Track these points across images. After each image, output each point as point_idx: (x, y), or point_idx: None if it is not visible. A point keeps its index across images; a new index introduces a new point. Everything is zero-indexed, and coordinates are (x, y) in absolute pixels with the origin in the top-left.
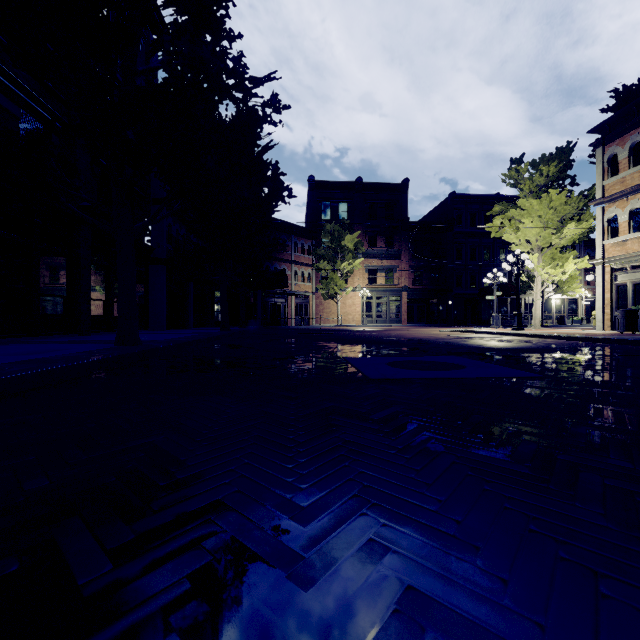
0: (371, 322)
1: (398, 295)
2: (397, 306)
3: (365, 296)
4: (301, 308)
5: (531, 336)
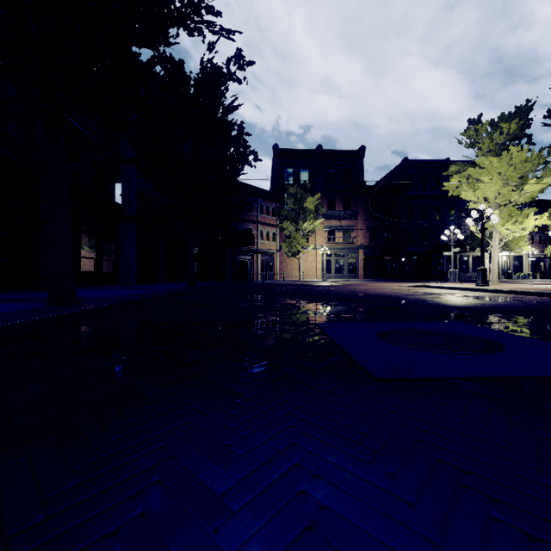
0: (330, 277)
1: (355, 253)
2: (354, 263)
3: (325, 253)
4: (266, 264)
5: (503, 292)
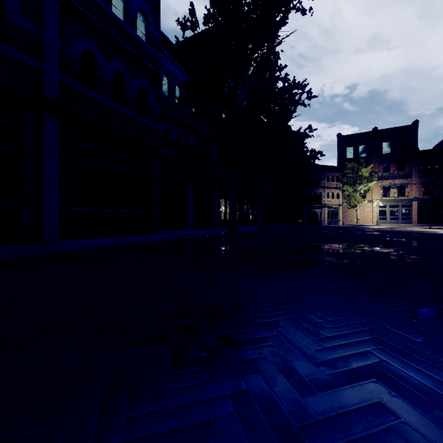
0: (385, 223)
1: (409, 204)
2: (408, 211)
3: (378, 206)
4: (332, 214)
5: None
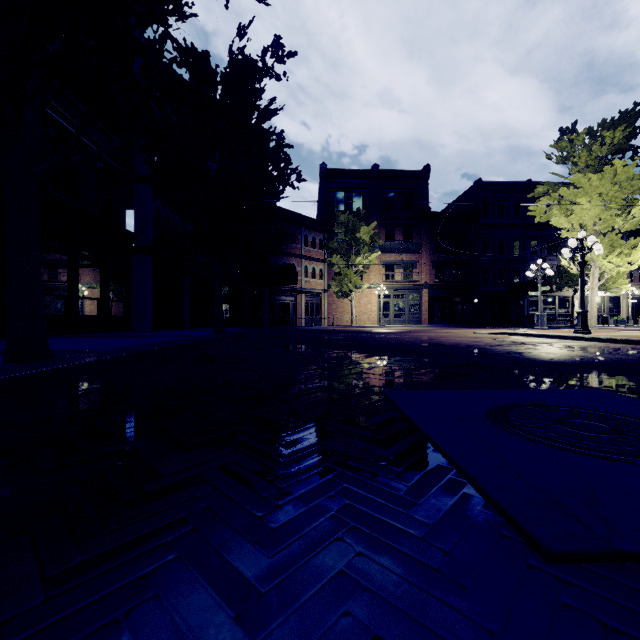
0: (388, 322)
1: (418, 293)
2: (417, 305)
3: (382, 294)
4: (312, 307)
5: (614, 341)
